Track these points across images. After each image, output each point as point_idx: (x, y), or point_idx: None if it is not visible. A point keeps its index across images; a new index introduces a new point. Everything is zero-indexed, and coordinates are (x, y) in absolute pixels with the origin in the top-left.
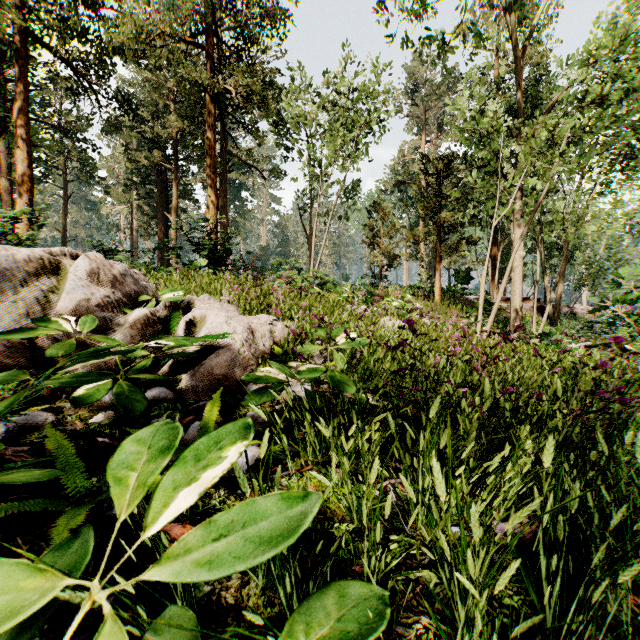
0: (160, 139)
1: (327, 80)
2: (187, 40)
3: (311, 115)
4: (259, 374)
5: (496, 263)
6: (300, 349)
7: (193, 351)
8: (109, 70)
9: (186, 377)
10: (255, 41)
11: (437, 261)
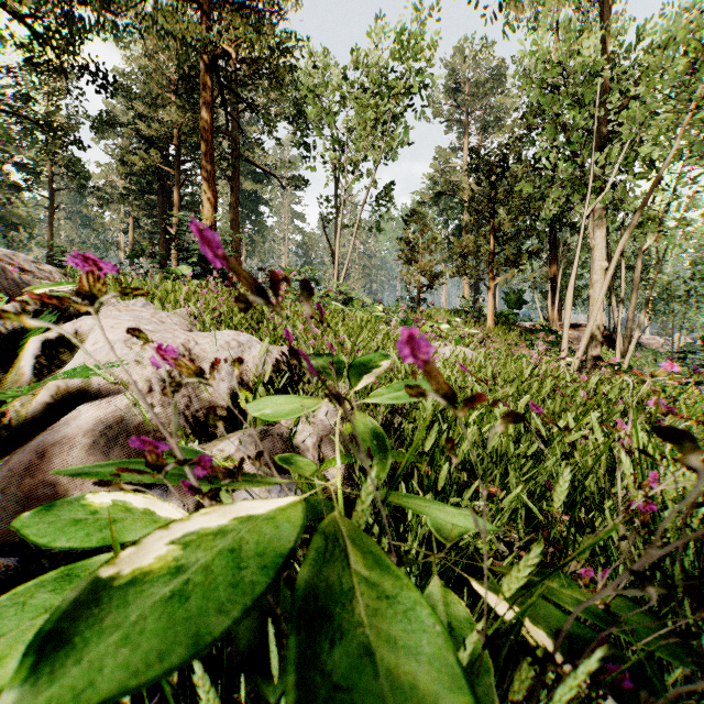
0: (160, 138)
1: (355, 59)
2: None
3: (333, 83)
4: (91, 503)
5: (555, 283)
6: (258, 408)
7: (38, 405)
8: (79, 34)
9: None
10: None
11: (490, 278)
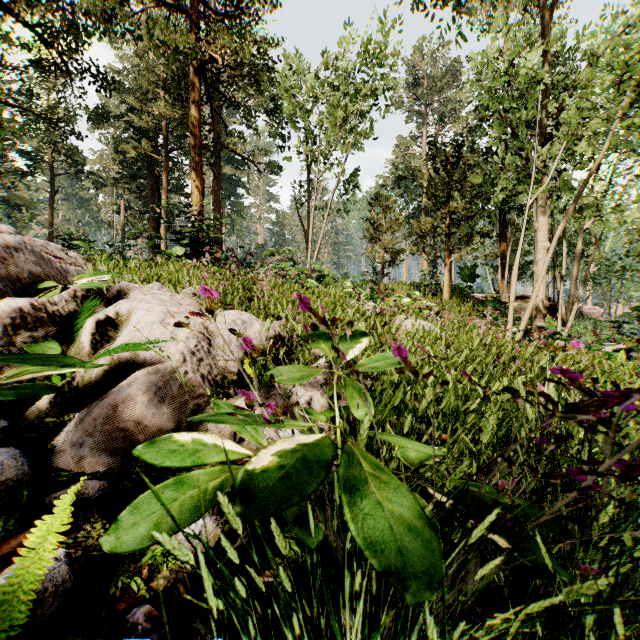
0: (149, 129)
1: (326, 60)
2: (167, 2)
3: (308, 85)
4: (180, 438)
5: (505, 259)
6: (278, 375)
7: (99, 371)
8: (82, 40)
9: (72, 422)
10: (245, 7)
11: (446, 255)
